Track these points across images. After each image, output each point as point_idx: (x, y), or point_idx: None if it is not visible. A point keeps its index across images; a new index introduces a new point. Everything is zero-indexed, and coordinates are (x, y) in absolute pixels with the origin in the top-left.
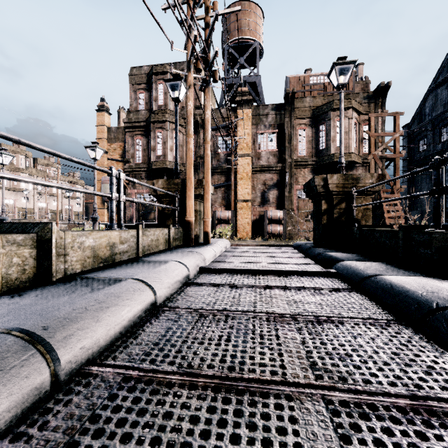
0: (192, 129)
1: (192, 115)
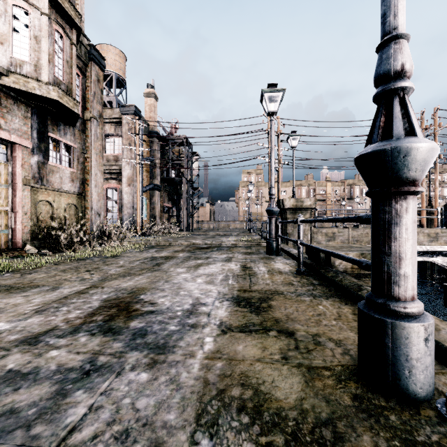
0: (423, 186)
1: (423, 181)
